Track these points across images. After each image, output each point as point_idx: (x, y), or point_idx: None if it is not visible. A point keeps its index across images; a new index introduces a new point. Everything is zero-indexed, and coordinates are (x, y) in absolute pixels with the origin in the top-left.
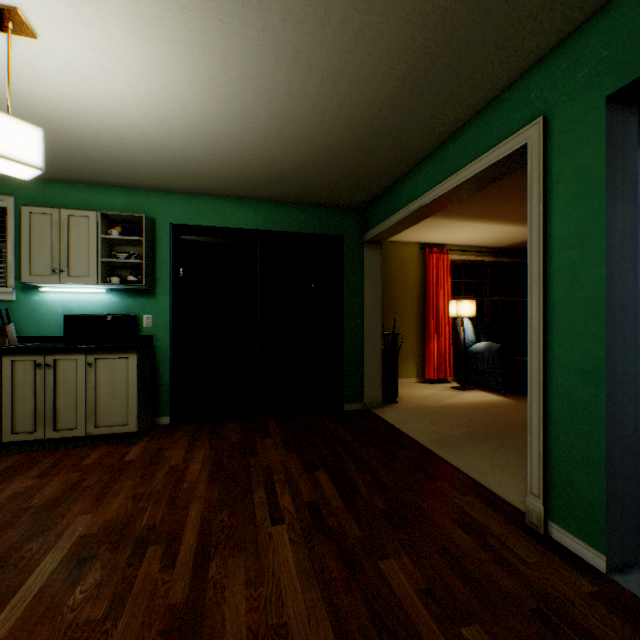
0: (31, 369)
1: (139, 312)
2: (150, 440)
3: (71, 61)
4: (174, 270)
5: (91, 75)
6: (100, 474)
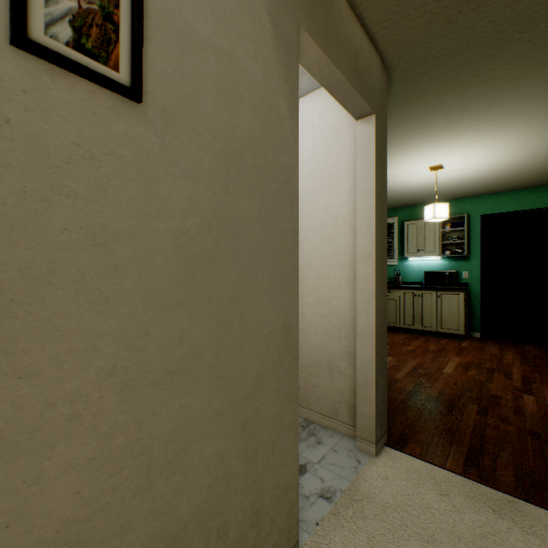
0: (410, 296)
1: (458, 269)
2: (470, 341)
3: (452, 169)
4: (482, 243)
5: (458, 170)
6: (451, 347)
